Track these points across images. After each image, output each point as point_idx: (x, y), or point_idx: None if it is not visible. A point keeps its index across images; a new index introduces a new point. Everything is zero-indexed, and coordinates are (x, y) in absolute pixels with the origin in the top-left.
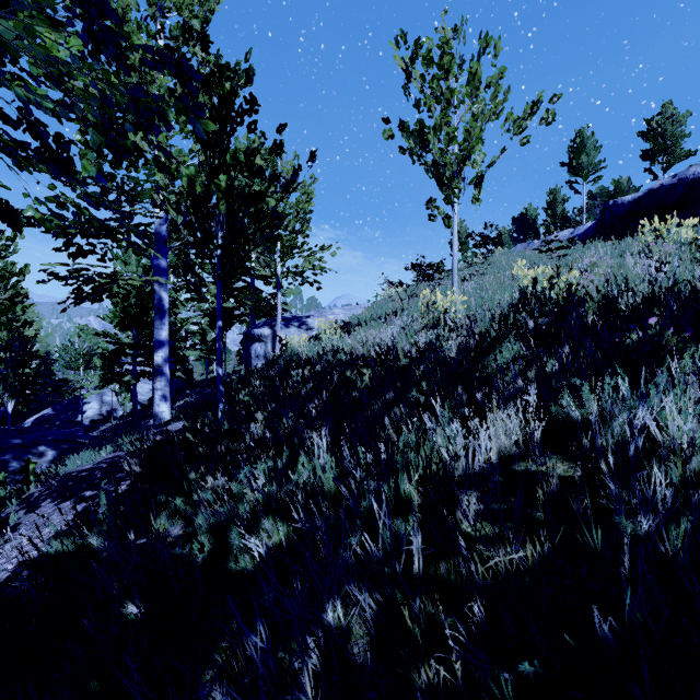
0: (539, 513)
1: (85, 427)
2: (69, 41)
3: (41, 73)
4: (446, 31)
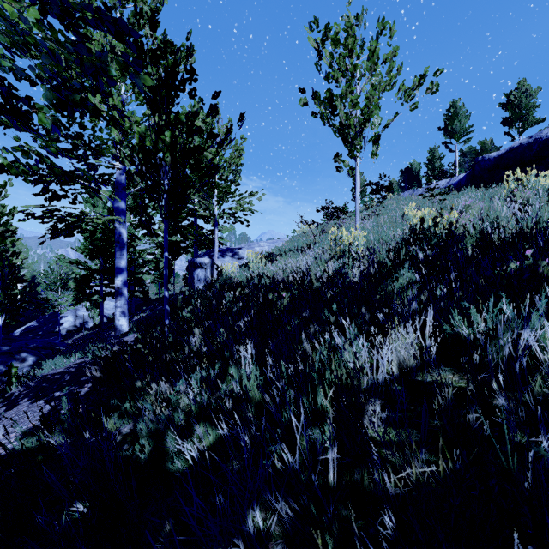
0: (436, 421)
1: (63, 336)
2: (28, 10)
3: (8, 42)
4: (350, 18)
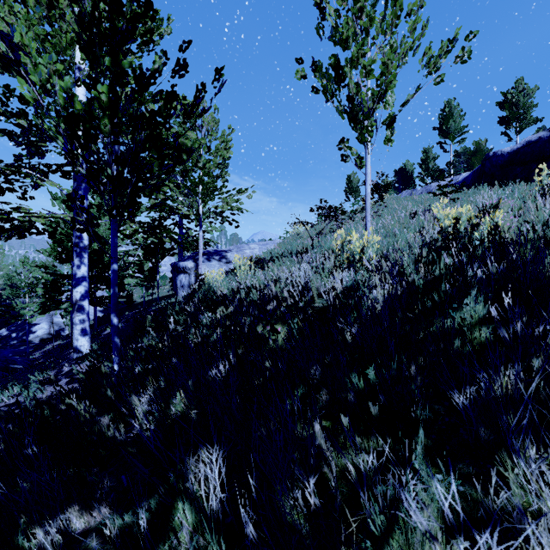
0: None
1: (35, 345)
2: None
3: None
4: None
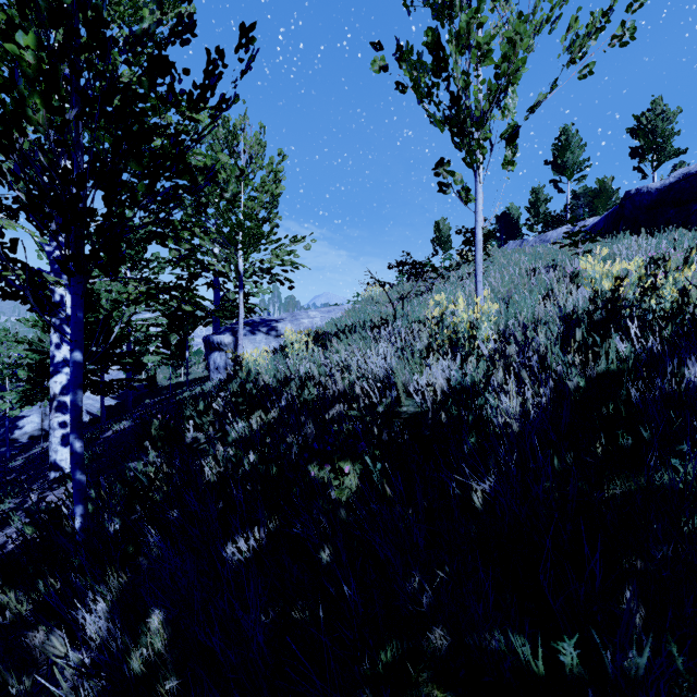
0: None
1: (21, 445)
2: None
3: None
4: None
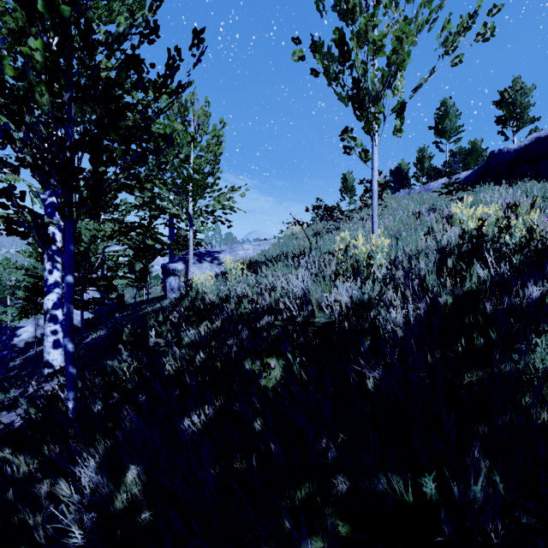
0: None
1: (19, 349)
2: None
3: None
4: None
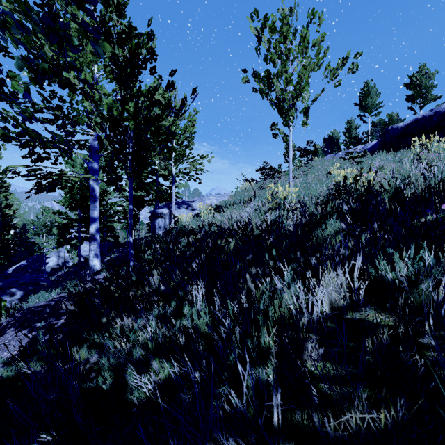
0: (368, 356)
1: (48, 273)
2: None
3: None
4: (285, 10)
